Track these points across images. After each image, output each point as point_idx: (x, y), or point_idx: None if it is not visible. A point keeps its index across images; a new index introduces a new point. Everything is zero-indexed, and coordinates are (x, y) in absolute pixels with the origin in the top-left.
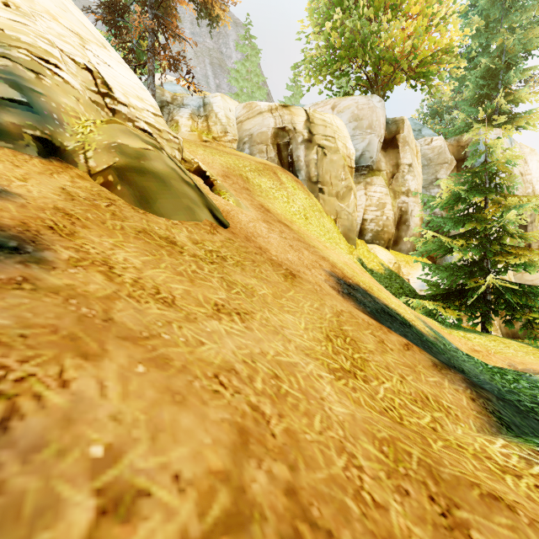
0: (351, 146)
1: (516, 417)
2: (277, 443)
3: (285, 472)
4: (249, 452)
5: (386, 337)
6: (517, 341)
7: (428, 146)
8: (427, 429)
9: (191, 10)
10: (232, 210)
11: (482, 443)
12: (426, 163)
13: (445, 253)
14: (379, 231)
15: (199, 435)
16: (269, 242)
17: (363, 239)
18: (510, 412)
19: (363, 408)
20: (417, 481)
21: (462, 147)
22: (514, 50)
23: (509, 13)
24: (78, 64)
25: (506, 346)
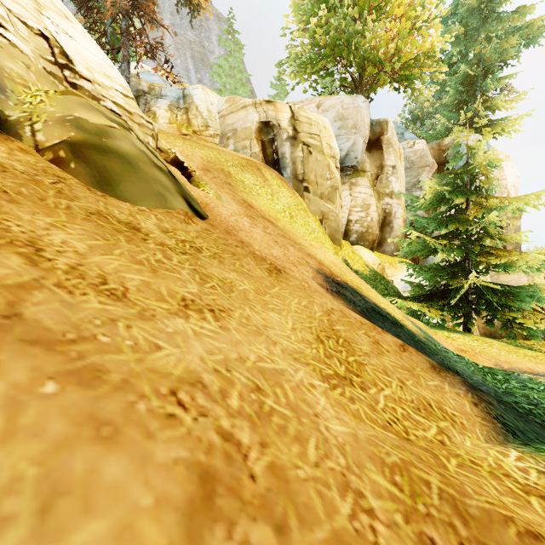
0: (336, 145)
1: (519, 421)
2: (258, 489)
3: (269, 540)
4: (215, 512)
5: (380, 337)
6: (498, 340)
7: (410, 149)
8: (435, 443)
9: (171, 0)
10: (211, 203)
11: (495, 456)
12: (409, 166)
13: (429, 254)
14: (364, 232)
15: (132, 494)
16: (252, 236)
17: (348, 240)
18: (512, 416)
19: (364, 424)
20: (442, 523)
21: (443, 151)
22: (491, 59)
23: (486, 22)
24: (31, 28)
25: (489, 345)
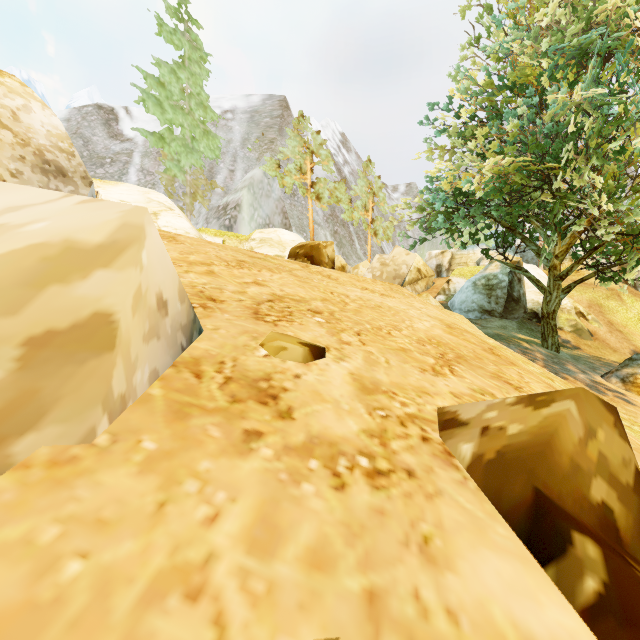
0: None
1: None
2: None
3: None
4: None
5: None
6: None
7: None
8: None
9: None
10: (596, 330)
11: None
12: None
13: None
14: None
15: None
16: (610, 341)
17: None
18: None
19: None
20: None
21: None
22: None
23: None
24: None
25: None
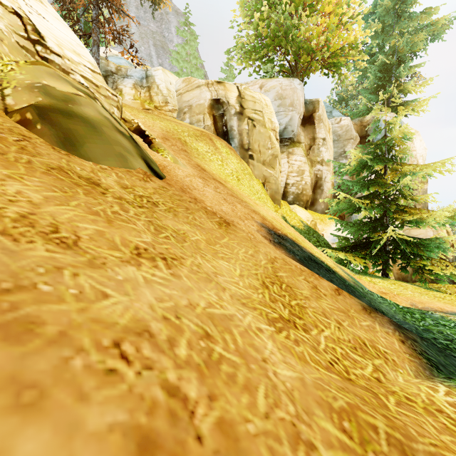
0: (276, 120)
1: (440, 356)
2: (205, 453)
3: None
4: None
5: (318, 282)
6: (411, 284)
7: (338, 125)
8: (372, 380)
9: None
10: (169, 166)
11: (427, 392)
12: (336, 139)
13: (354, 212)
14: (299, 193)
15: None
16: (205, 194)
17: (286, 200)
18: (434, 351)
19: (309, 366)
20: None
21: (364, 127)
22: (404, 50)
23: (399, 20)
24: (5, 7)
25: (404, 288)
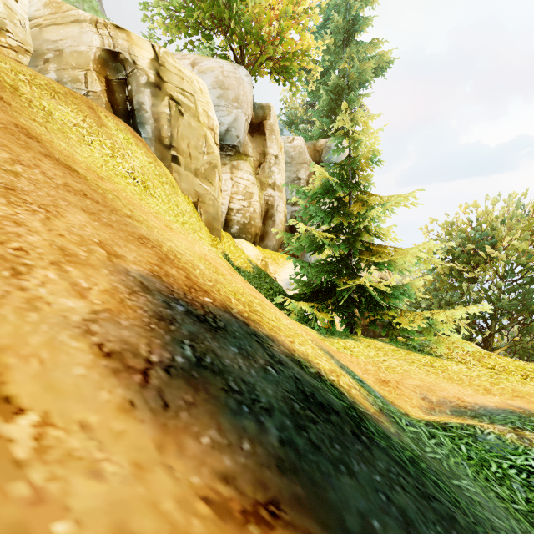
0: (215, 116)
1: None
2: None
3: None
4: None
5: None
6: (381, 341)
7: (290, 144)
8: None
9: None
10: None
11: None
12: (289, 161)
13: (316, 250)
14: (246, 223)
15: None
16: None
17: (229, 232)
18: None
19: None
20: None
21: (318, 152)
22: (354, 76)
23: (349, 44)
24: None
25: (384, 354)
